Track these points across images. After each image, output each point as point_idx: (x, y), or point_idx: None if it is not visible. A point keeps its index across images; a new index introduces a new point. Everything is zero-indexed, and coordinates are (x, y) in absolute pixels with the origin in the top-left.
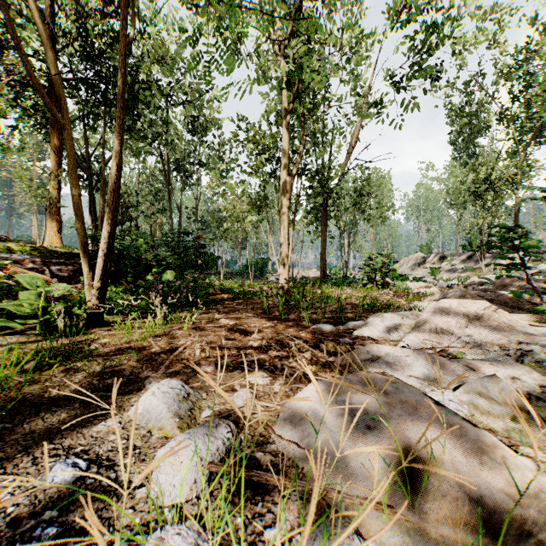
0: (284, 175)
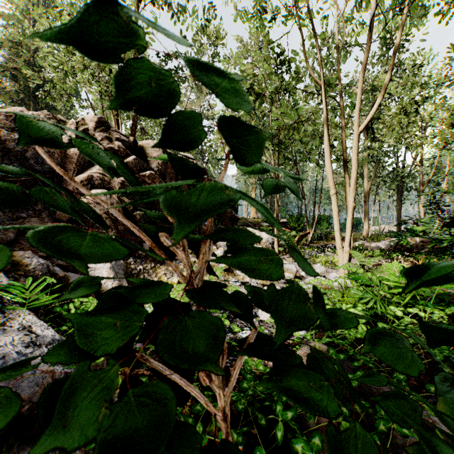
0: (365, 184)
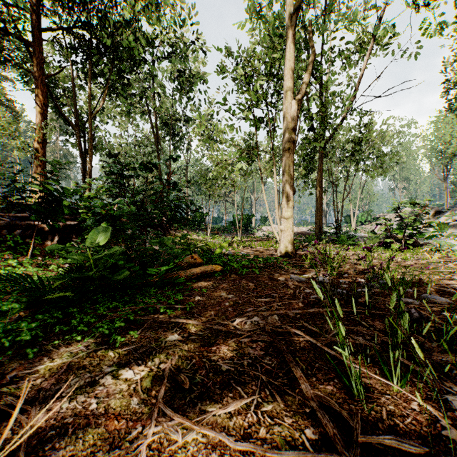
0: (288, 98)
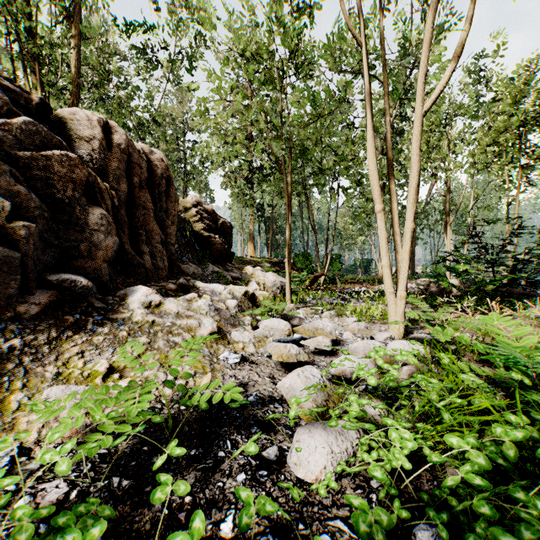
0: None
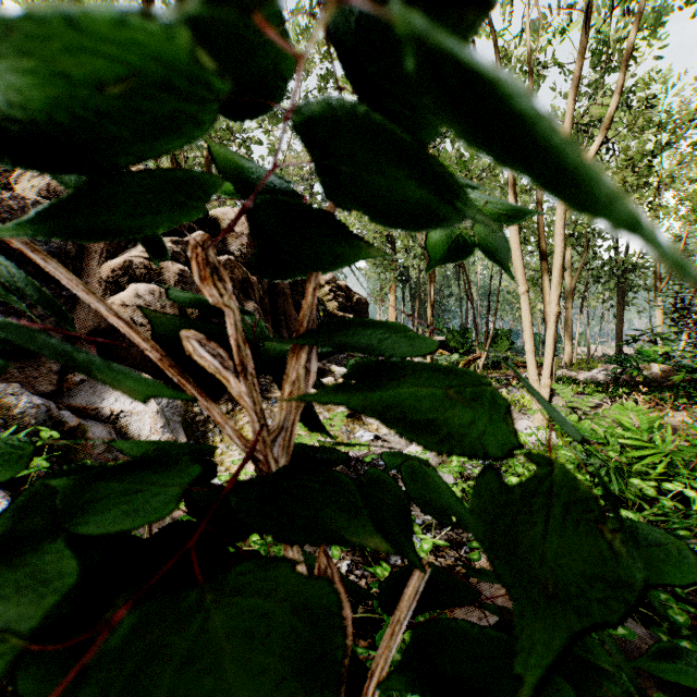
0: (567, 280)
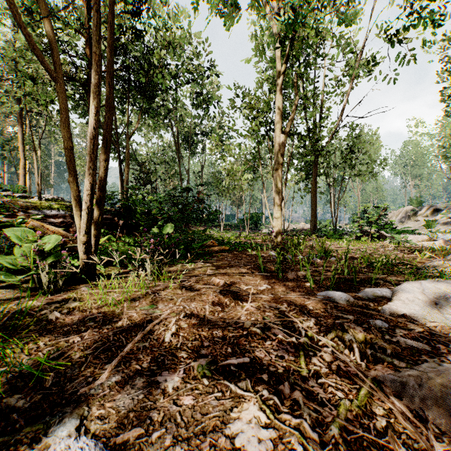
0: (277, 133)
